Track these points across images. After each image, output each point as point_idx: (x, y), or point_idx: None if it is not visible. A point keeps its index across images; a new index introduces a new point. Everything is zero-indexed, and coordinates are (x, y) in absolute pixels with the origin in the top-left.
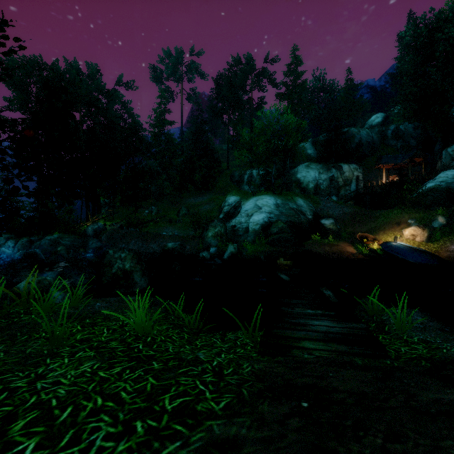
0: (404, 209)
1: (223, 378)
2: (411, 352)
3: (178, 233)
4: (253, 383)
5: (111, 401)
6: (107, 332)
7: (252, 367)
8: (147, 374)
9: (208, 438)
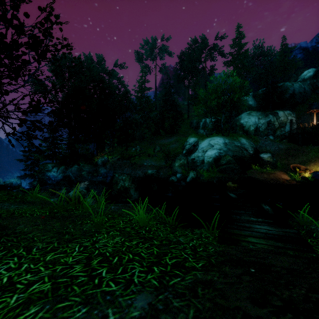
0: None
1: (198, 252)
2: None
3: (154, 164)
4: (217, 257)
5: (137, 256)
6: (122, 223)
7: (214, 249)
8: (152, 246)
9: (195, 278)
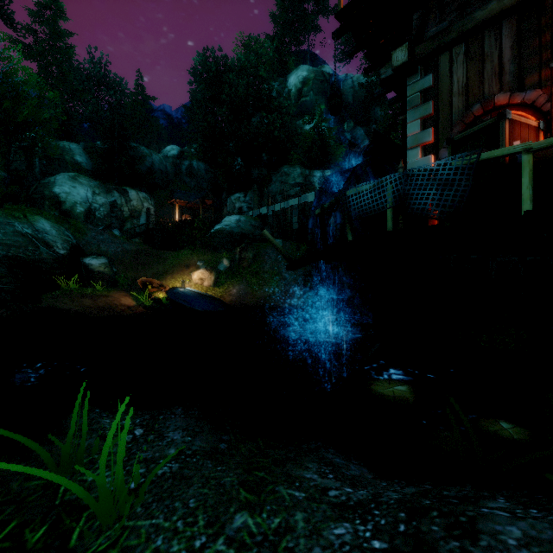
0: (194, 250)
1: None
2: None
3: None
4: None
5: None
6: None
7: None
8: None
9: None
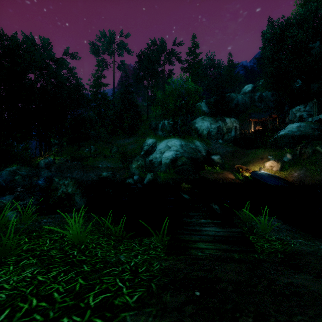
0: (266, 149)
1: (138, 275)
2: (271, 247)
3: (110, 165)
4: (160, 278)
5: (44, 302)
6: (49, 242)
7: (160, 265)
8: (77, 276)
9: None
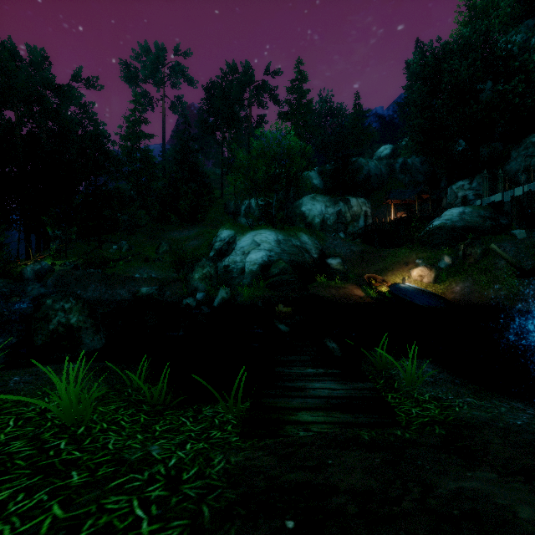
0: (412, 248)
1: (179, 488)
2: (422, 414)
3: (156, 275)
4: (222, 491)
5: None
6: (14, 424)
7: (226, 462)
8: (52, 499)
9: None
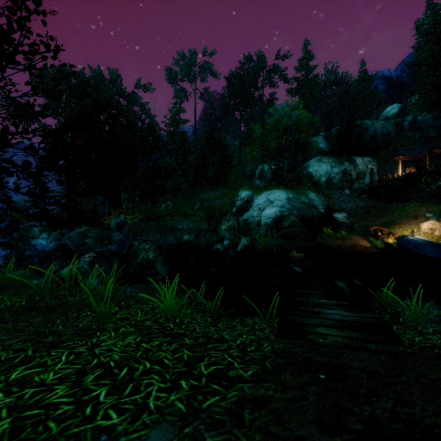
0: (422, 202)
1: (247, 353)
2: (425, 341)
3: (193, 227)
4: (274, 359)
5: (157, 365)
6: (141, 313)
7: (272, 347)
8: (182, 347)
9: (241, 395)
